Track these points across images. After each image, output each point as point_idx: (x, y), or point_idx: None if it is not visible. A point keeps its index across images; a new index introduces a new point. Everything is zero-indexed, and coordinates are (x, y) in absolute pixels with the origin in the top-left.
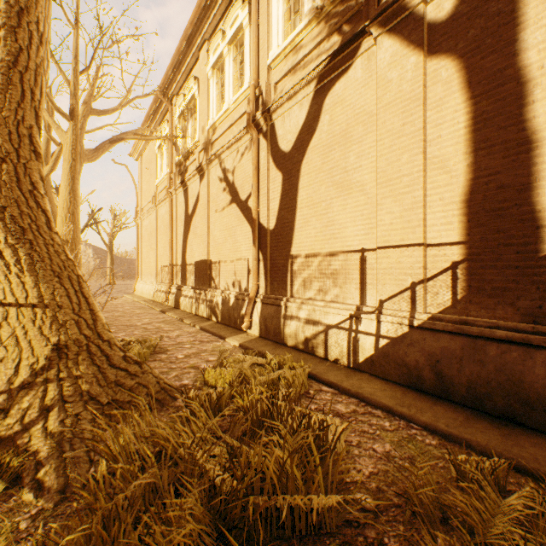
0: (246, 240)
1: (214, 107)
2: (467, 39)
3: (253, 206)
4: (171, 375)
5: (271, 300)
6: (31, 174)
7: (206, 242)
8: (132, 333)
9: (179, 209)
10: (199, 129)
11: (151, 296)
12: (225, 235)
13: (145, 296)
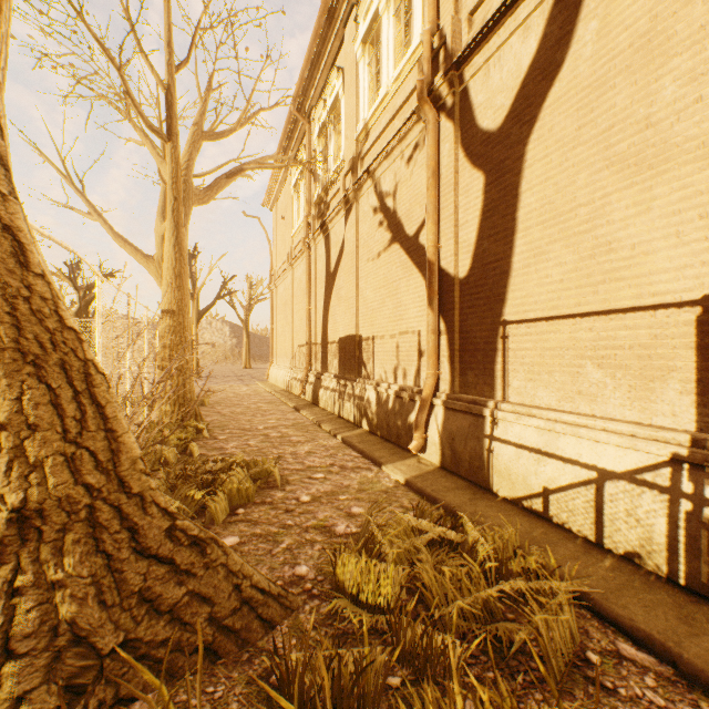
0: (415, 300)
1: (365, 102)
2: None
3: (429, 239)
4: (279, 546)
5: (463, 405)
6: None
7: (354, 309)
8: (246, 444)
9: (319, 265)
10: (344, 143)
11: (285, 385)
12: (382, 296)
13: (279, 385)
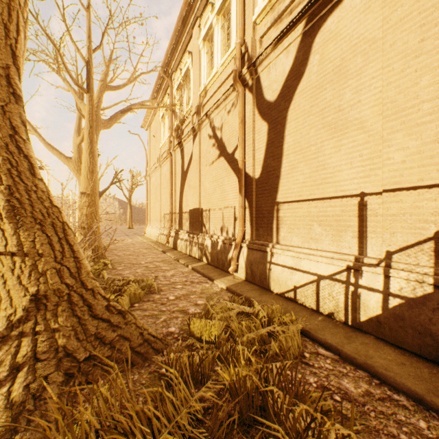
0: (232, 189)
1: (205, 74)
2: None
3: (239, 156)
4: (159, 320)
5: (257, 246)
6: (12, 118)
7: (198, 193)
8: (135, 272)
9: (177, 166)
10: (192, 96)
11: (156, 238)
12: (214, 186)
13: (152, 238)
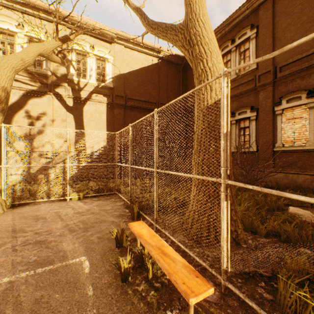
0: None
1: None
2: (75, 113)
3: None
4: None
5: None
6: None
7: None
8: None
9: None
10: None
11: None
12: None
13: None
